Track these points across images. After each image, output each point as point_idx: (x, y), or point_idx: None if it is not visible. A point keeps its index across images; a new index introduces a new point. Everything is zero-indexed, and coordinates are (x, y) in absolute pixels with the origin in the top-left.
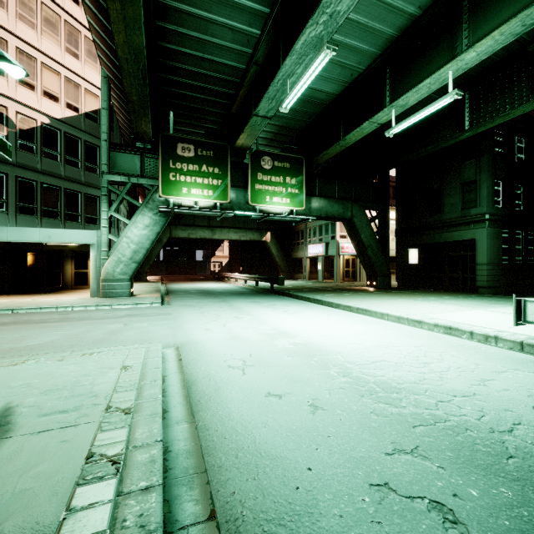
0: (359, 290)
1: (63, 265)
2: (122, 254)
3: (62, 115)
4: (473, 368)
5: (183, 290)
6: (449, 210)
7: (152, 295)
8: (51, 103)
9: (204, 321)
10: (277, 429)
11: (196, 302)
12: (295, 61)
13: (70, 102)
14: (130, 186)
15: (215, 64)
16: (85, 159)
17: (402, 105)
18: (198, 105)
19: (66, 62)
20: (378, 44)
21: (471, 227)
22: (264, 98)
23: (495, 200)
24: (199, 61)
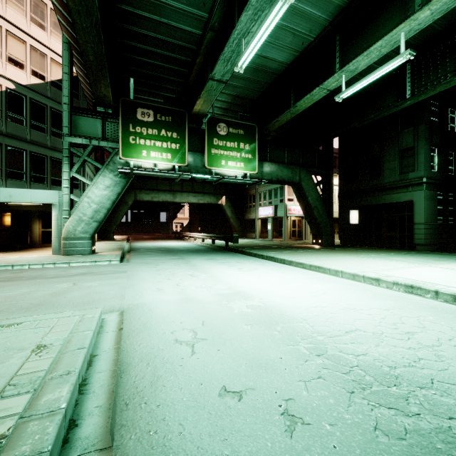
0: (307, 248)
1: (31, 225)
2: (83, 213)
3: (28, 82)
4: None
5: (145, 248)
6: (388, 175)
7: (113, 253)
8: (16, 69)
9: (157, 280)
10: None
11: (154, 259)
12: (251, 17)
13: (36, 70)
14: (92, 149)
15: (172, 29)
16: (51, 125)
17: (352, 70)
18: (158, 73)
19: (31, 31)
20: (329, 10)
21: (409, 189)
22: (220, 59)
23: (431, 165)
24: (157, 25)
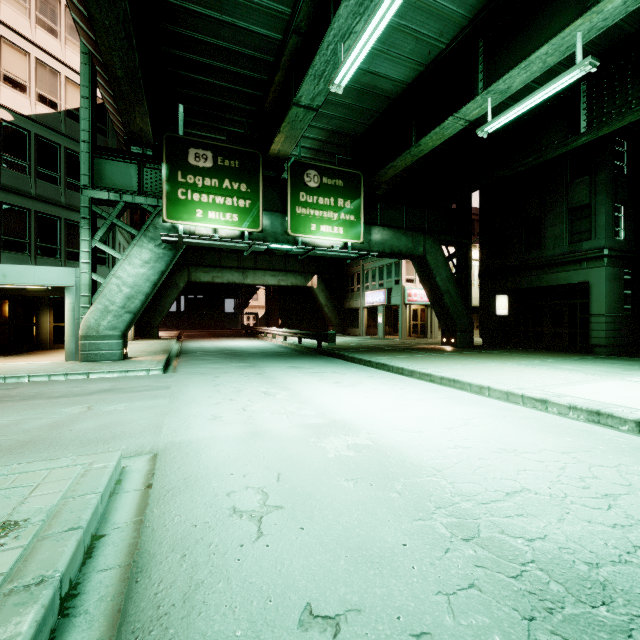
0: (434, 350)
1: (38, 317)
2: (110, 300)
3: (32, 111)
4: None
5: (202, 350)
6: (552, 244)
7: (154, 358)
8: (15, 93)
9: (214, 401)
10: None
11: (213, 368)
12: (354, 9)
13: (44, 94)
14: (124, 207)
15: (239, 32)
16: (66, 173)
17: (502, 91)
18: (219, 98)
19: (37, 38)
20: (469, 2)
21: (582, 266)
22: (308, 75)
23: (615, 230)
24: (216, 26)
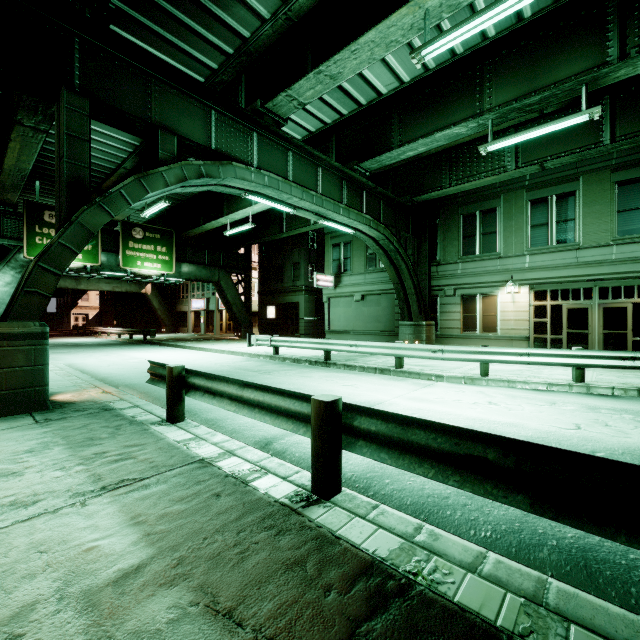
0: (222, 339)
1: None
2: None
3: None
4: (213, 360)
5: None
6: (287, 281)
7: None
8: None
9: (80, 357)
10: (119, 371)
11: (67, 350)
12: None
13: None
14: None
15: None
16: None
17: (233, 218)
18: None
19: None
20: None
21: (297, 294)
22: None
23: (311, 277)
24: None
